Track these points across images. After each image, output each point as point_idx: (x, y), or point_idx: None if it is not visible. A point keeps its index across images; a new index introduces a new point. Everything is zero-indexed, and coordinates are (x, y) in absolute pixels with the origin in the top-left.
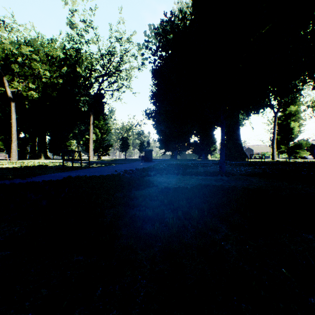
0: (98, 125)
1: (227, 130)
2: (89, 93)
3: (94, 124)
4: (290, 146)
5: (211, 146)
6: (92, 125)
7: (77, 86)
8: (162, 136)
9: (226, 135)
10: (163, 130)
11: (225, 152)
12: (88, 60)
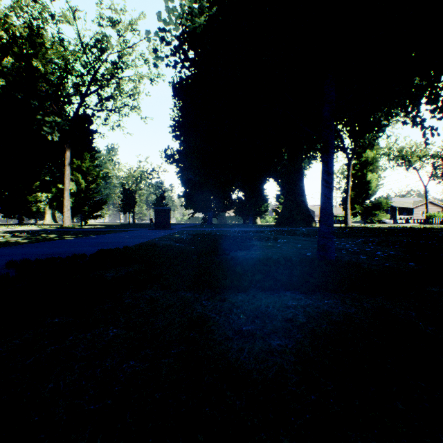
0: (81, 168)
1: (286, 180)
2: (61, 111)
3: (73, 165)
4: (366, 206)
5: (262, 205)
6: (69, 167)
7: (38, 96)
8: (190, 189)
9: (285, 188)
10: (191, 180)
11: (283, 214)
12: (59, 52)
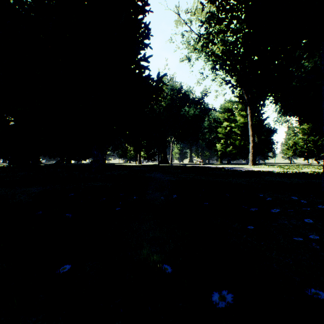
0: None
1: None
2: None
3: None
4: None
5: None
6: None
7: None
8: None
9: None
10: None
11: None
12: None
